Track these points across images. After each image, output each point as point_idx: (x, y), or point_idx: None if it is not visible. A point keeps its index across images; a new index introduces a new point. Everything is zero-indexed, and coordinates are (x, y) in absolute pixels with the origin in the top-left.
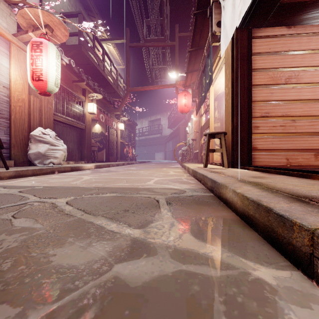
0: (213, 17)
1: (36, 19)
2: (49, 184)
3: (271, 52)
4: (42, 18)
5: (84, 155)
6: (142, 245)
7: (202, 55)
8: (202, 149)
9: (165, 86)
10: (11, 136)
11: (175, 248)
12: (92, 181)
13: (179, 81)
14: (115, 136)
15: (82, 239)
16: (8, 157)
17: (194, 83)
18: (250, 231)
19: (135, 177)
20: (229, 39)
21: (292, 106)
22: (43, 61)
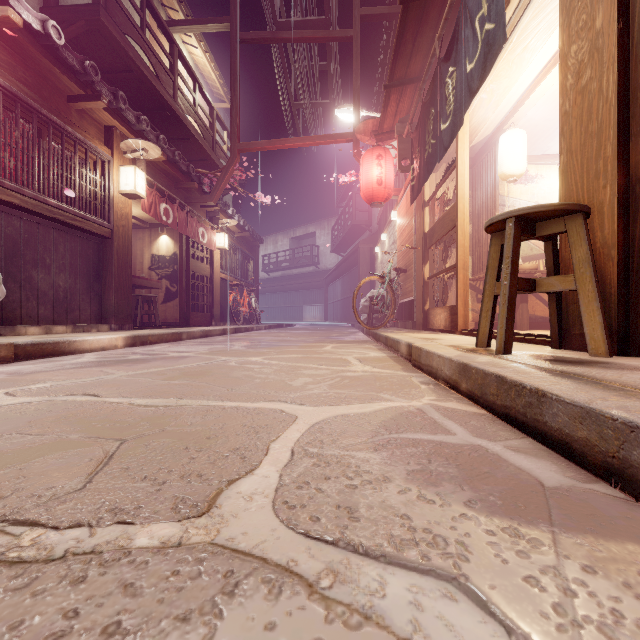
0: None
1: None
2: None
3: None
4: None
5: (110, 308)
6: None
7: (435, 22)
8: (427, 294)
9: (328, 139)
10: None
11: None
12: None
13: (364, 122)
14: (208, 265)
15: None
16: None
17: (404, 122)
18: None
19: (204, 403)
20: None
21: None
22: None
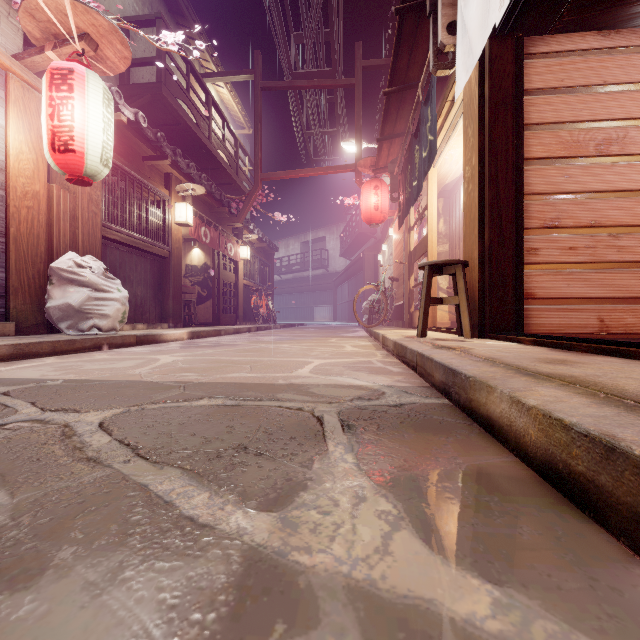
0: (439, 14)
1: (60, 20)
2: (80, 375)
3: (566, 88)
4: (72, 19)
5: (169, 311)
6: (273, 580)
7: (412, 101)
8: (412, 299)
9: (335, 169)
10: (9, 270)
11: (374, 597)
12: (177, 367)
13: (364, 159)
14: (233, 273)
15: (99, 554)
16: (2, 315)
17: (394, 163)
18: (581, 520)
19: (270, 359)
20: (476, 56)
21: (611, 204)
22: (74, 110)
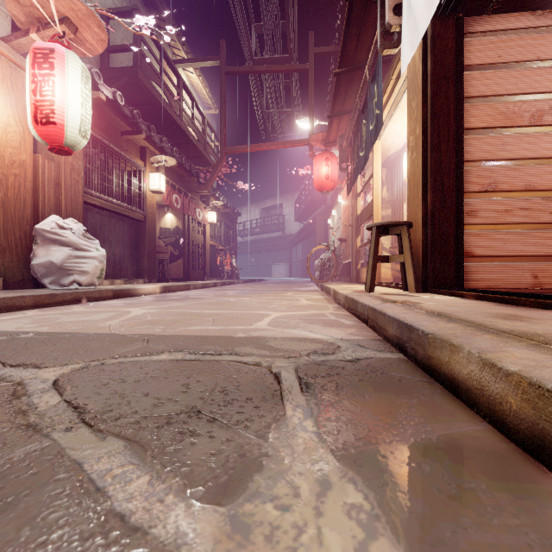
0: None
1: (42, 5)
2: (53, 327)
3: (503, 63)
4: (53, 3)
5: (144, 268)
6: None
7: (359, 81)
8: (359, 258)
9: (291, 143)
10: None
11: None
12: (146, 319)
13: (316, 134)
14: (201, 235)
15: None
16: None
17: (343, 137)
18: None
19: (232, 311)
20: (421, 32)
21: (544, 170)
22: (55, 86)
